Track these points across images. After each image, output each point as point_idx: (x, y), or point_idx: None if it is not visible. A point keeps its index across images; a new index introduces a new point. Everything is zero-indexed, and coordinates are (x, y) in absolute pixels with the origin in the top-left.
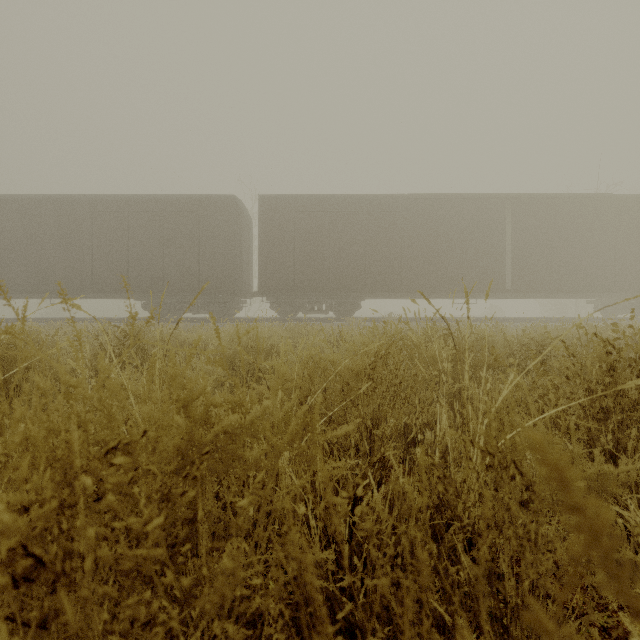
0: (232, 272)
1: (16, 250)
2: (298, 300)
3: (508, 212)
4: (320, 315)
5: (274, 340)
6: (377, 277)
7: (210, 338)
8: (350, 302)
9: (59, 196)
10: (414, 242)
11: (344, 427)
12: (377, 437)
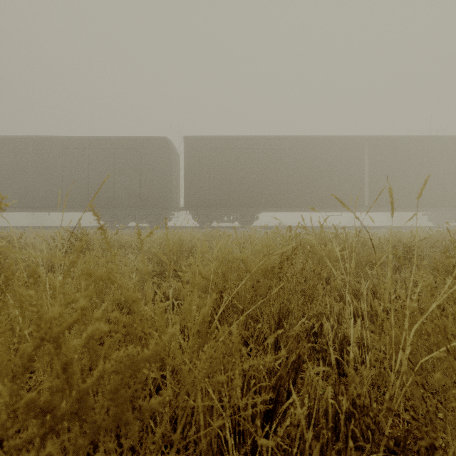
0: (164, 192)
1: (7, 176)
2: (212, 213)
3: (365, 149)
4: (228, 224)
5: (194, 242)
6: (270, 196)
7: (145, 241)
8: (250, 214)
9: (38, 137)
10: (297, 171)
11: (258, 326)
12: (292, 338)
